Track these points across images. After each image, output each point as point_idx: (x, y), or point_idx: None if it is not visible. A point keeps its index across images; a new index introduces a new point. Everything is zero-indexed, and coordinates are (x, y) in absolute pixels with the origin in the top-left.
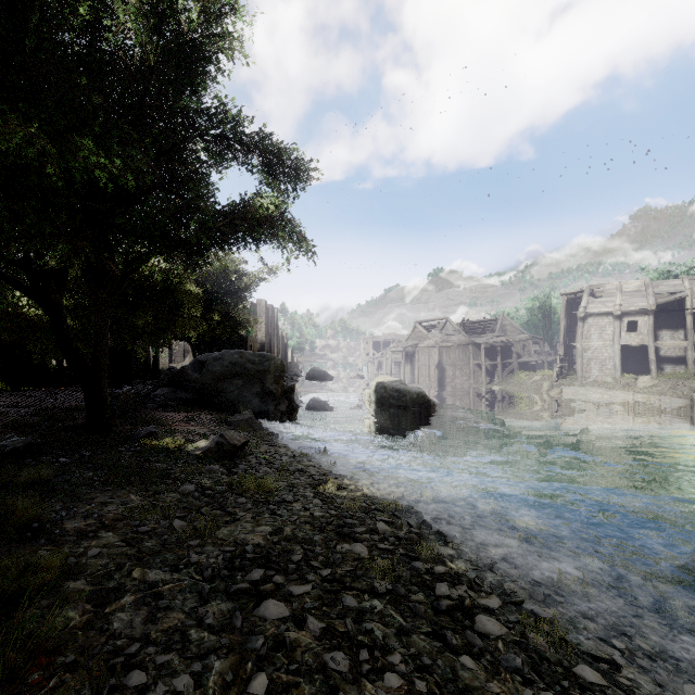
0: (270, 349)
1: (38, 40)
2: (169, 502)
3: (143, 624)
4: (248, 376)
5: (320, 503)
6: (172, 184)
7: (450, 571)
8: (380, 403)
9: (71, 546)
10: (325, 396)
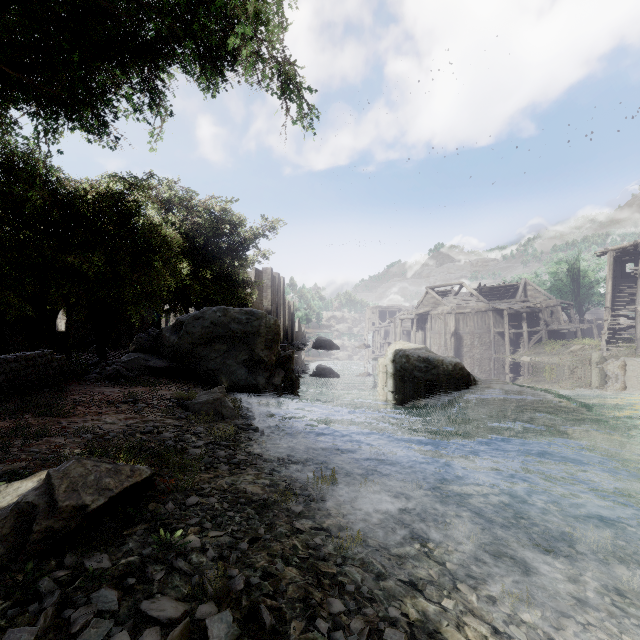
0: (277, 317)
1: None
2: None
3: None
4: (232, 339)
5: None
6: None
7: None
8: (400, 375)
9: None
10: (331, 366)
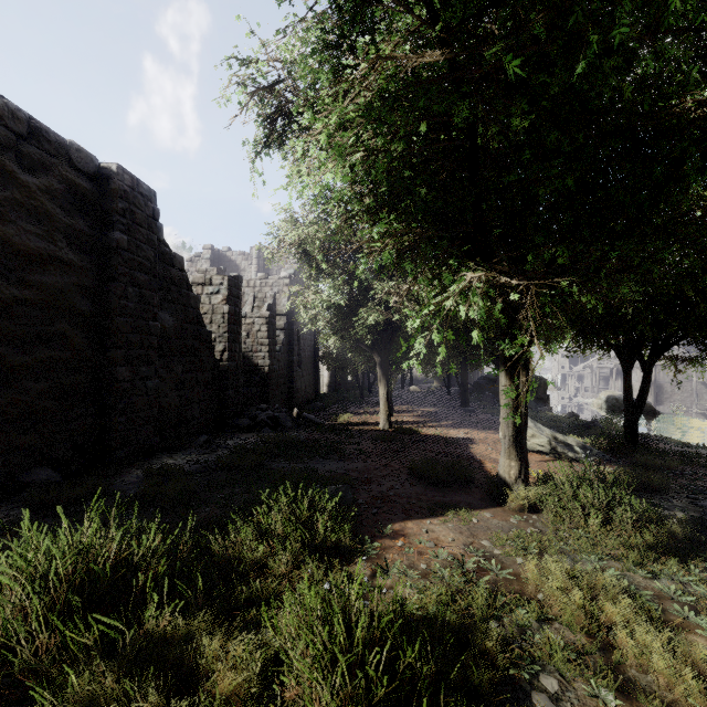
0: None
1: None
2: None
3: None
4: None
5: None
6: None
7: None
8: (611, 410)
9: None
10: None
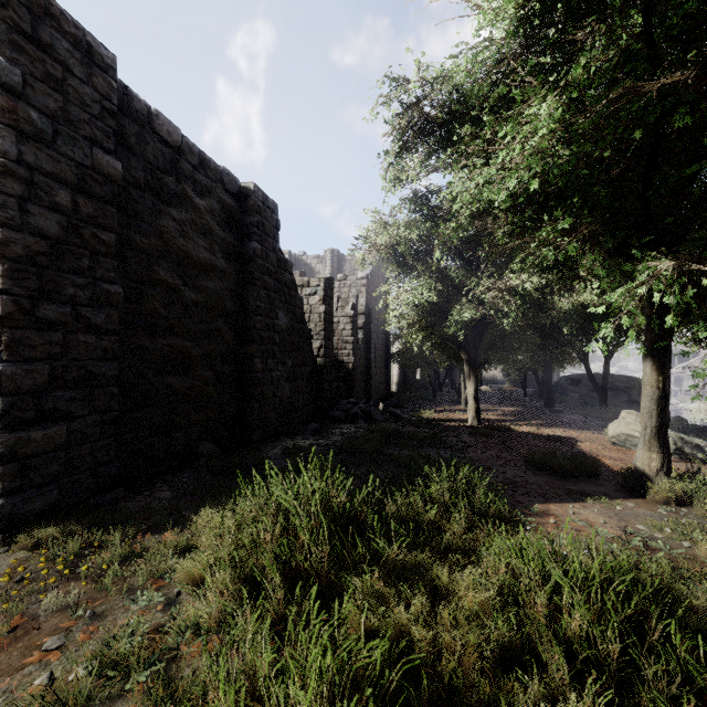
0: None
1: None
2: None
3: None
4: (617, 390)
5: None
6: None
7: None
8: None
9: None
10: None
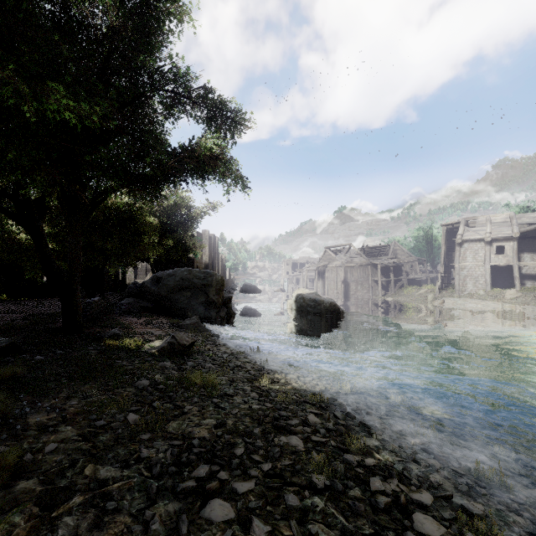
0: (212, 268)
1: (17, 1)
2: (126, 396)
3: (89, 531)
4: (195, 289)
5: (257, 396)
6: (133, 131)
7: (378, 463)
8: (300, 310)
9: (30, 441)
10: (255, 305)
